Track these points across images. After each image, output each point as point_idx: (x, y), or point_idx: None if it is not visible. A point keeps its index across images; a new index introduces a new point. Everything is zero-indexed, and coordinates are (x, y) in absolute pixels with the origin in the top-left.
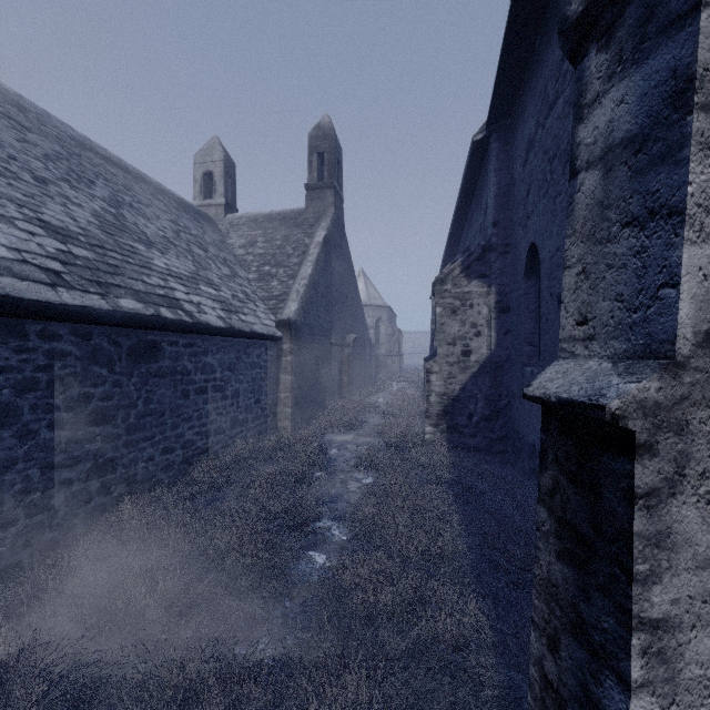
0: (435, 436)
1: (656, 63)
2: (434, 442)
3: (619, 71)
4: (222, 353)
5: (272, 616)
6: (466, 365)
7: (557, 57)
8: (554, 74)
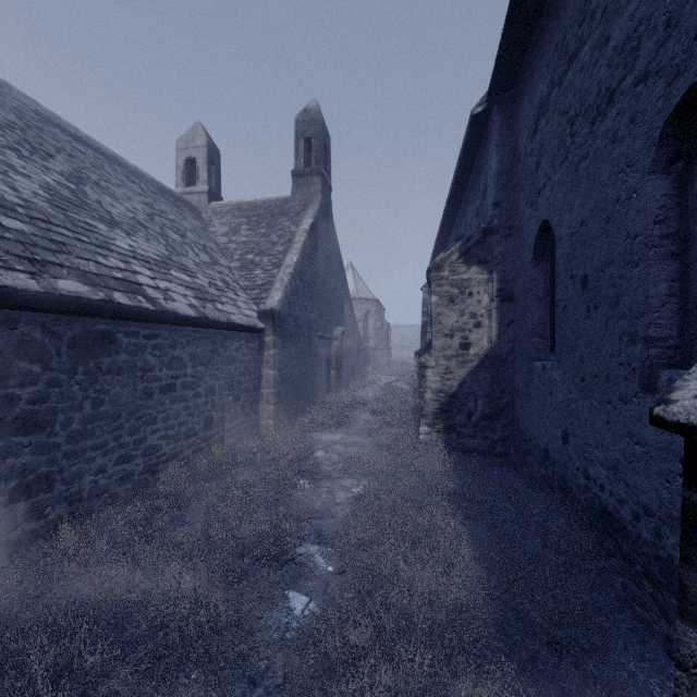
0: (431, 437)
1: None
2: (429, 443)
3: None
4: (194, 346)
5: None
6: (465, 359)
7: None
8: (576, 19)
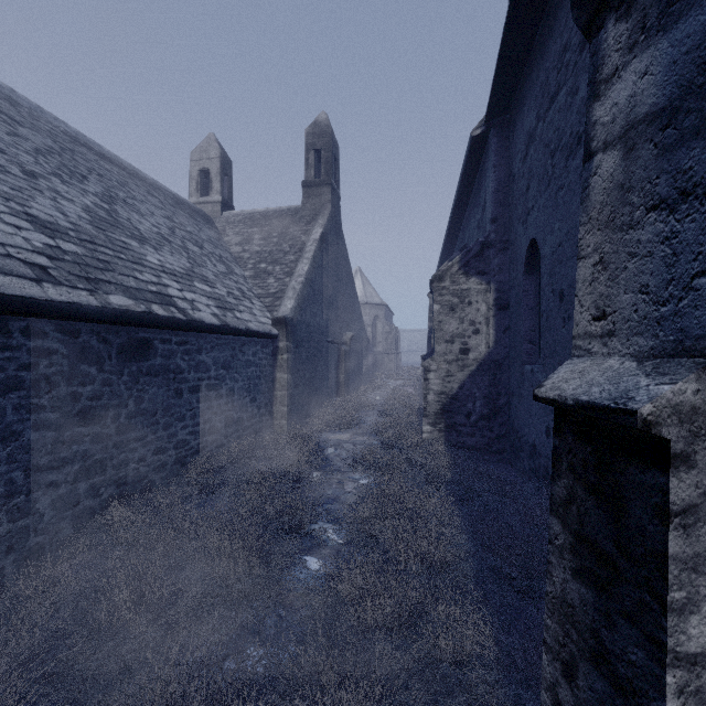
0: (433, 435)
1: (687, 27)
2: (432, 441)
3: (642, 40)
4: (216, 351)
5: (265, 626)
6: (464, 363)
7: (559, 47)
8: (555, 65)
